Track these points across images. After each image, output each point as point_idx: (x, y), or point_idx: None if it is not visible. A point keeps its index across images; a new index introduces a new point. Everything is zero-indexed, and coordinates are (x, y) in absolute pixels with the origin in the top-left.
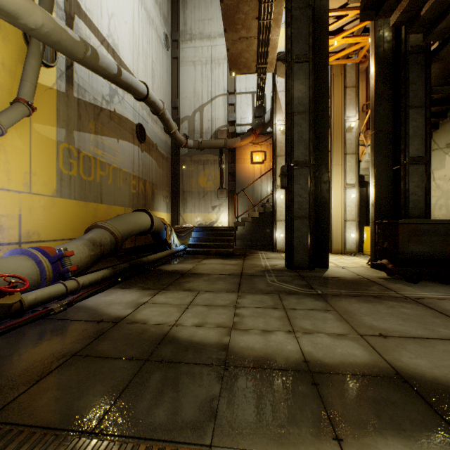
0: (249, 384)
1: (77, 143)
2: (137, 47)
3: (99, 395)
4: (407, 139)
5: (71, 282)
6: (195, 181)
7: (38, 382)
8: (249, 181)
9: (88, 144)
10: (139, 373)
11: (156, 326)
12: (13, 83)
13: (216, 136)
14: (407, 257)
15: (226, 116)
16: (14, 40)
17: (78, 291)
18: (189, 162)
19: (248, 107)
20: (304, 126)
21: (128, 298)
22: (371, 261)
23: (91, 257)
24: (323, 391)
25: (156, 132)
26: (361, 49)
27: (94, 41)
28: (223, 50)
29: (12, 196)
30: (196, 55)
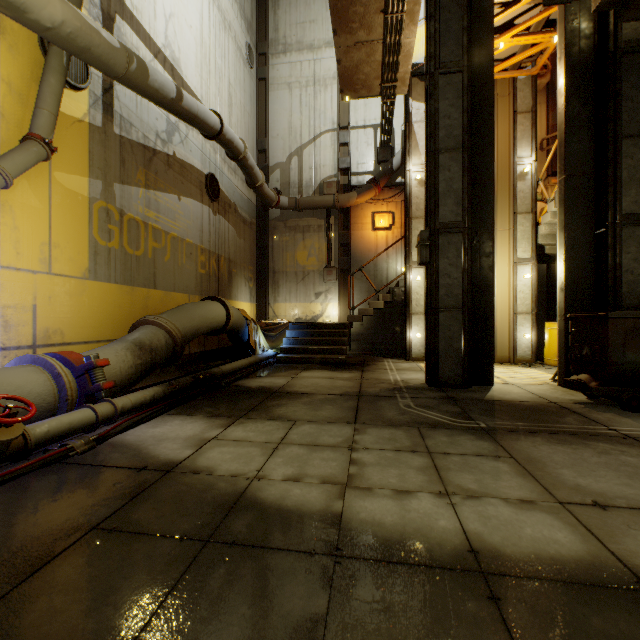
0: (377, 594)
1: (119, 201)
2: (207, 63)
3: (123, 607)
4: (618, 186)
5: (104, 405)
6: (291, 257)
7: (29, 578)
8: (370, 256)
9: (136, 203)
10: (194, 565)
11: (227, 479)
12: (25, 112)
13: (321, 190)
14: (622, 371)
15: (335, 161)
16: (26, 49)
17: (115, 419)
18: (282, 229)
19: (368, 148)
20: (454, 169)
21: (188, 431)
22: (559, 376)
23: (136, 368)
24: (511, 615)
25: (235, 186)
26: (541, 54)
27: (144, 53)
28: (332, 65)
29: (22, 278)
30: (292, 75)
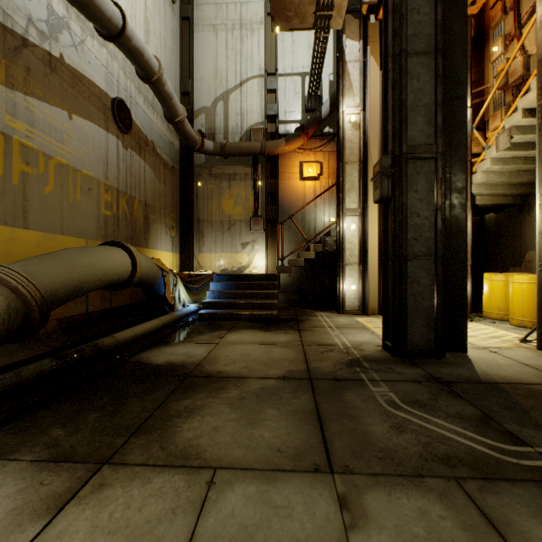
0: None
1: None
2: None
3: None
4: None
5: None
6: (217, 205)
7: None
8: (298, 206)
9: None
10: None
11: None
12: None
13: (248, 137)
14: None
15: (262, 108)
16: None
17: None
18: (207, 177)
19: (296, 96)
20: (425, 78)
21: None
22: (541, 339)
23: None
24: None
25: (153, 123)
26: None
27: None
28: (259, 9)
29: None
30: (218, 16)
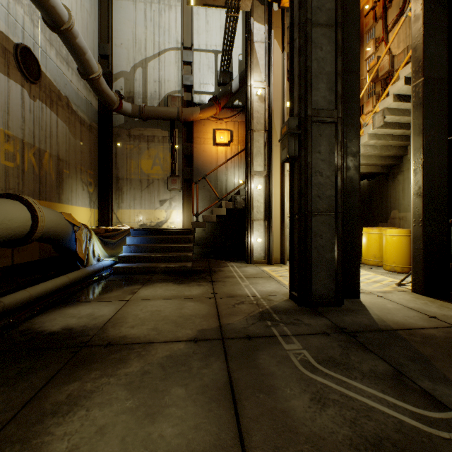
0: None
1: None
2: None
3: None
4: None
5: None
6: (136, 165)
7: None
8: (211, 168)
9: None
10: None
11: None
12: None
13: (165, 103)
14: None
15: (179, 78)
16: None
17: None
18: (126, 137)
19: (210, 71)
20: (327, 49)
21: None
22: (415, 283)
23: None
24: None
25: (67, 79)
26: None
27: None
28: None
29: None
30: None
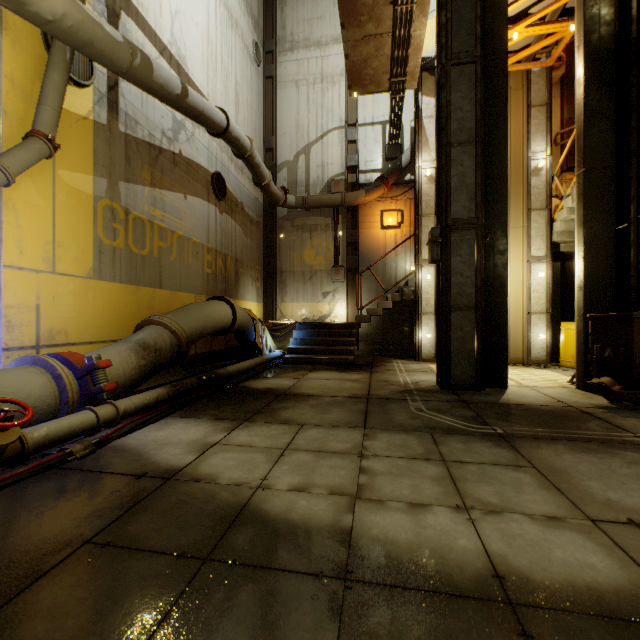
0: (393, 627)
1: (125, 200)
2: (214, 60)
3: (111, 638)
4: None
5: (106, 408)
6: (299, 256)
7: (13, 600)
8: (379, 255)
9: (142, 201)
10: (190, 587)
11: (229, 488)
12: (28, 109)
13: (328, 189)
14: None
15: (343, 159)
16: (29, 45)
17: (117, 422)
18: (289, 229)
19: (376, 145)
20: (467, 164)
21: (191, 434)
22: (578, 379)
23: (140, 369)
24: None
25: (241, 185)
26: (556, 44)
27: (150, 50)
28: (340, 62)
29: (26, 277)
30: (300, 72)
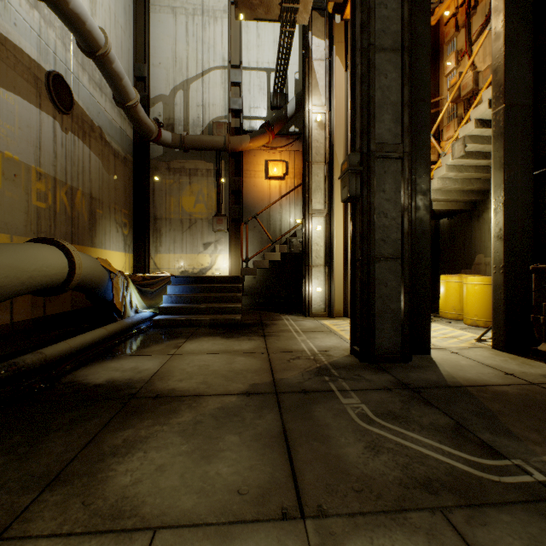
0: None
1: None
2: None
3: None
4: None
5: None
6: (176, 202)
7: None
8: (263, 206)
9: None
10: None
11: None
12: None
13: (210, 131)
14: None
15: (226, 101)
16: None
17: None
18: (165, 171)
19: (261, 92)
20: (392, 76)
21: None
22: (496, 338)
23: None
24: None
25: (100, 106)
26: (441, 3)
27: None
28: None
29: None
30: None
